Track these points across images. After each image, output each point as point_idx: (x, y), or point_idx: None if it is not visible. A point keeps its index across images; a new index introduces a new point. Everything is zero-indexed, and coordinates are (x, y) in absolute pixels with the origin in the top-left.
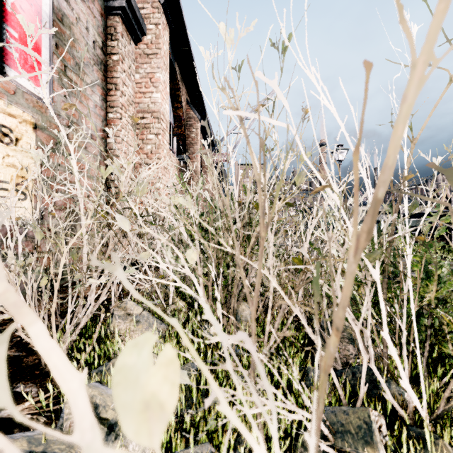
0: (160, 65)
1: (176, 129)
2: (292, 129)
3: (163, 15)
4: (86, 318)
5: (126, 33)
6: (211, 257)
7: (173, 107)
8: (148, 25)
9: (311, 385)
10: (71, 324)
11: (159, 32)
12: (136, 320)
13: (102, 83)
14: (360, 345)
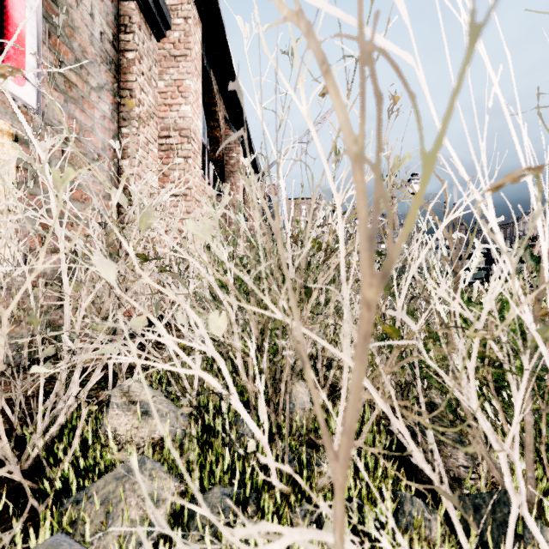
0: (190, 70)
1: (212, 154)
2: (415, 66)
3: (195, 7)
4: (70, 407)
5: (145, 25)
6: (251, 320)
7: (208, 127)
8: (175, 19)
9: (408, 526)
10: (44, 419)
11: (189, 28)
12: (142, 412)
13: (112, 88)
14: (507, 480)
